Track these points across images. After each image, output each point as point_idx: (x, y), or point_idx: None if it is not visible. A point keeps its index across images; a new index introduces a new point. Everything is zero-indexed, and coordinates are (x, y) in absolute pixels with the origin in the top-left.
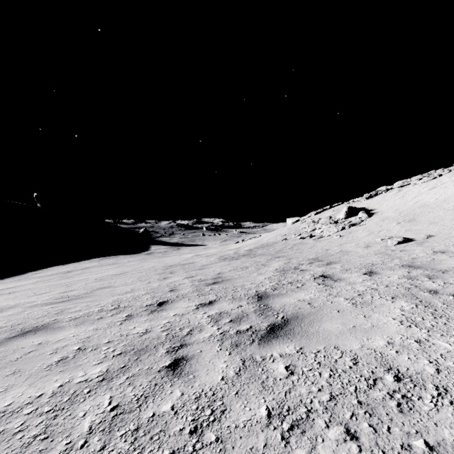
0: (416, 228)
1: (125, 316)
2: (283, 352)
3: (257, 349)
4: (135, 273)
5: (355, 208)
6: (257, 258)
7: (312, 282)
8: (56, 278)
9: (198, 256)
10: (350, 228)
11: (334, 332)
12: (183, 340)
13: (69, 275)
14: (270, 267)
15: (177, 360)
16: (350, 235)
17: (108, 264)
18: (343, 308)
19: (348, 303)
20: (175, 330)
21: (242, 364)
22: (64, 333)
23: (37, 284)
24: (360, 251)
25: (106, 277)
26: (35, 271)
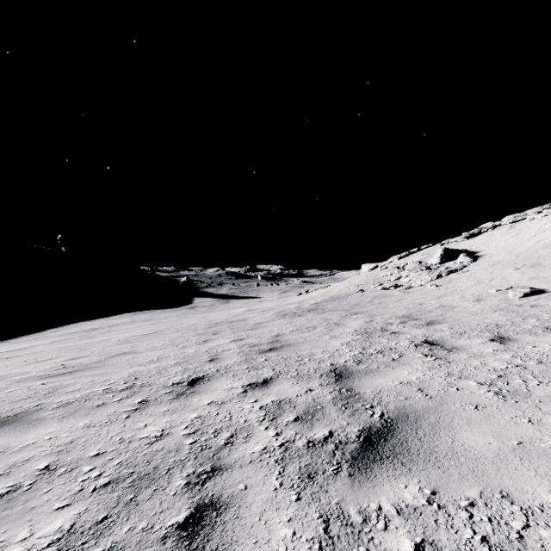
0: (544, 275)
1: (137, 403)
2: (400, 500)
3: (349, 489)
4: (169, 333)
5: (452, 251)
6: (327, 315)
7: (414, 352)
8: (76, 337)
9: (250, 311)
10: (449, 276)
11: (486, 454)
12: (217, 458)
13: (93, 334)
14: (347, 328)
15: (201, 507)
16: (449, 285)
17: (142, 320)
18: (483, 402)
19: (487, 391)
20: (207, 433)
21: (324, 532)
22: (39, 432)
23: (50, 346)
24: (470, 306)
25: (133, 337)
26: (56, 328)
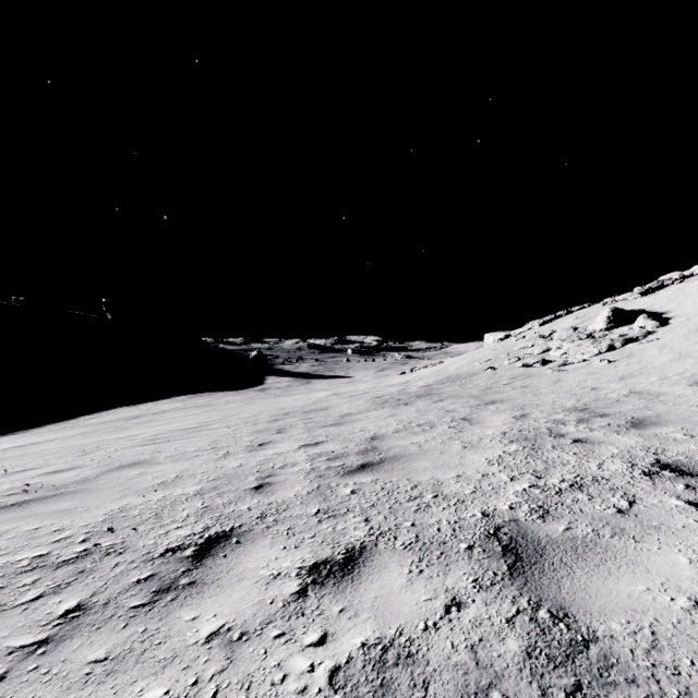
0: None
1: (59, 615)
2: None
3: None
4: (217, 428)
5: (625, 311)
6: (448, 403)
7: (656, 492)
8: (107, 429)
9: (336, 396)
10: (626, 347)
11: None
12: None
13: (128, 424)
14: (487, 427)
15: None
16: (631, 360)
17: (196, 406)
18: None
19: None
20: None
21: None
22: None
23: (64, 441)
24: (689, 393)
25: (166, 433)
26: (91, 414)
